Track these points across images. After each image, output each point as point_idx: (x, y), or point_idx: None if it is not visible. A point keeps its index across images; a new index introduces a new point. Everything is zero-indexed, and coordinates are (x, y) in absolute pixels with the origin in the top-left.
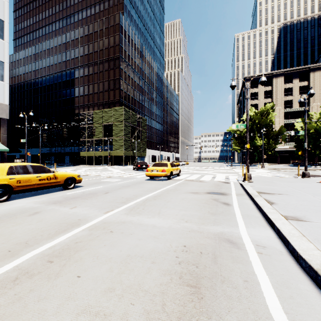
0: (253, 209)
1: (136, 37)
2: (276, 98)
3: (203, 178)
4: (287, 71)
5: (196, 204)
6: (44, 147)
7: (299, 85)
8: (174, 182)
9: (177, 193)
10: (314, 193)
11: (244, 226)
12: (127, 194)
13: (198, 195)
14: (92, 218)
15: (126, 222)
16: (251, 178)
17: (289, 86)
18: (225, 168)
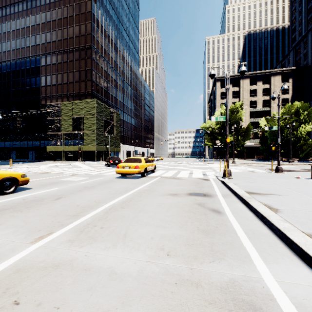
0: (253, 219)
1: (110, 28)
2: (242, 98)
3: (180, 175)
4: (252, 74)
5: (178, 213)
6: (4, 141)
7: (262, 87)
8: (148, 180)
9: (152, 195)
10: (306, 192)
11: (261, 261)
12: (86, 199)
13: (179, 199)
14: (0, 258)
15: (61, 265)
16: (230, 175)
17: (253, 88)
18: (199, 163)
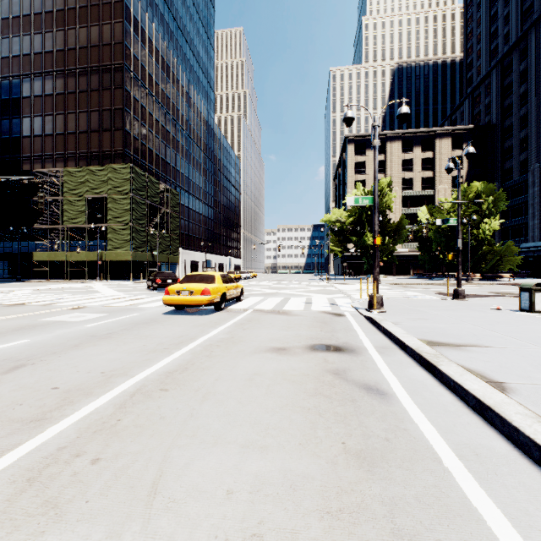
0: (459, 410)
1: (160, 37)
2: (391, 173)
3: (289, 306)
4: (406, 133)
5: (293, 402)
6: None
7: (421, 156)
8: (229, 318)
9: (235, 354)
10: (530, 338)
11: None
12: (84, 369)
13: (291, 360)
14: None
15: None
16: (382, 305)
17: (408, 157)
18: (320, 283)
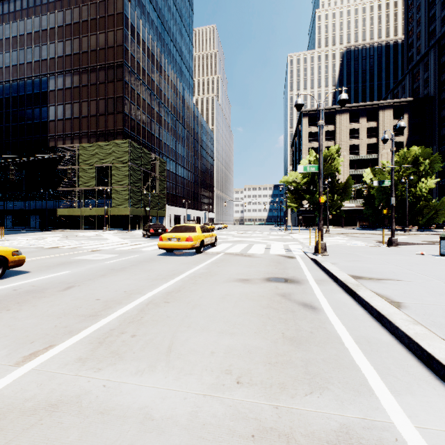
0: (365, 319)
1: (151, 38)
2: (339, 140)
3: (252, 250)
4: (353, 107)
5: (252, 311)
6: None
7: (366, 126)
8: (206, 259)
9: (212, 282)
10: (437, 275)
11: (387, 390)
12: (112, 289)
13: (252, 287)
14: None
15: (61, 405)
16: (325, 250)
17: (355, 126)
18: (278, 233)
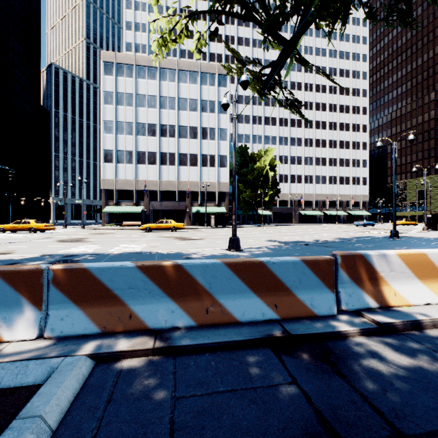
0: None
1: None
2: None
3: None
4: None
5: None
6: None
7: None
8: None
9: None
10: None
11: None
12: None
13: None
14: None
15: None
16: None
17: None
18: None
